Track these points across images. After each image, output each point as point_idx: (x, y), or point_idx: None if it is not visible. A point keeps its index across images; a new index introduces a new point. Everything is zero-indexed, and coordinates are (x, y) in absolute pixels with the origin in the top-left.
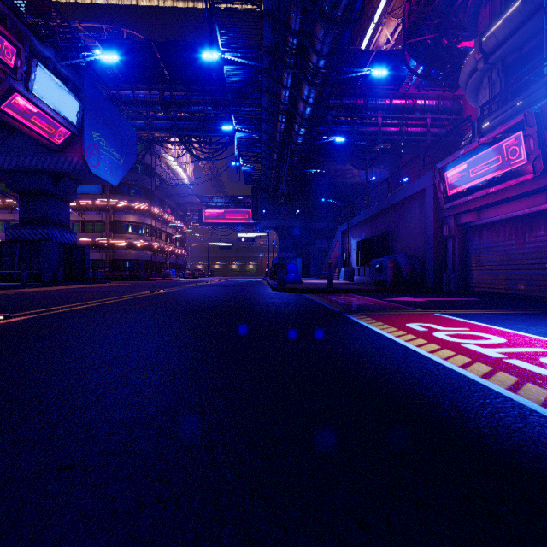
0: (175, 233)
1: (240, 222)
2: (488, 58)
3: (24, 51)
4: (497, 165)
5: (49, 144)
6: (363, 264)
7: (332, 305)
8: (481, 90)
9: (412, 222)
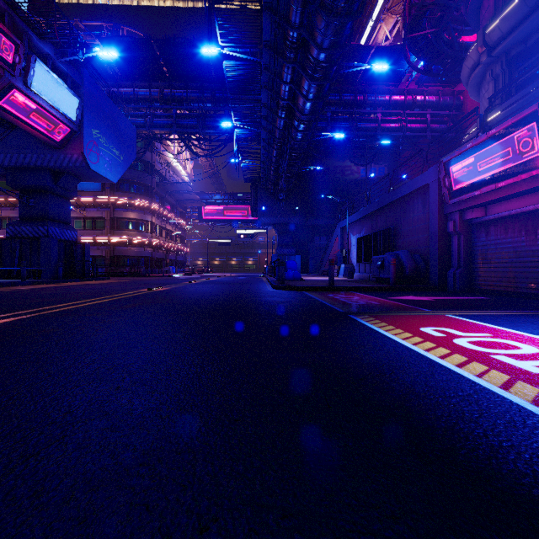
0: (175, 230)
1: (239, 219)
2: (491, 51)
3: (22, 47)
4: (508, 158)
5: (49, 141)
6: (363, 261)
7: (335, 305)
8: (484, 84)
9: (414, 218)
